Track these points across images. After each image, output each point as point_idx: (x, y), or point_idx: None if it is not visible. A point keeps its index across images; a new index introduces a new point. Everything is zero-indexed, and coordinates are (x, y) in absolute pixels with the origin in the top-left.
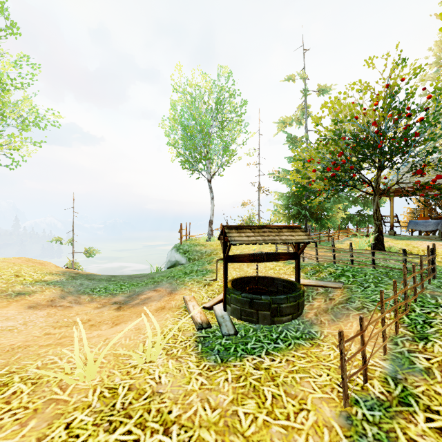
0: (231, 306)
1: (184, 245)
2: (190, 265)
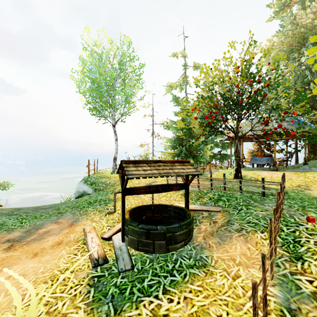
0: (129, 237)
1: (91, 178)
2: (95, 195)
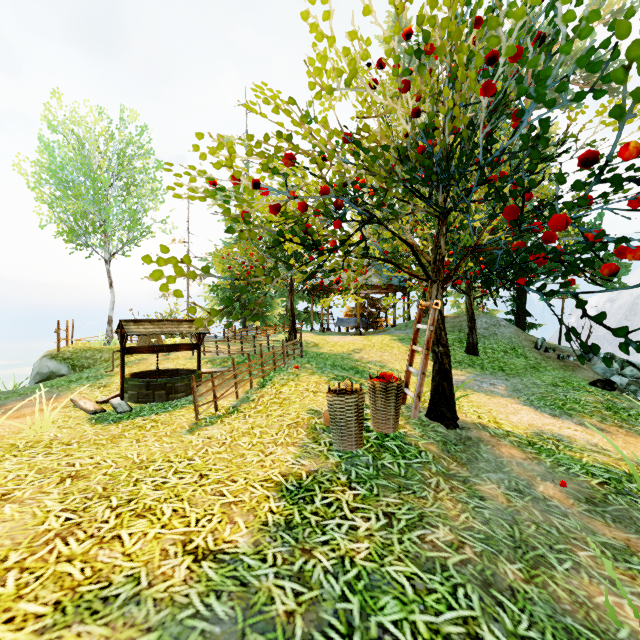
0: (129, 393)
1: (64, 351)
2: (76, 374)
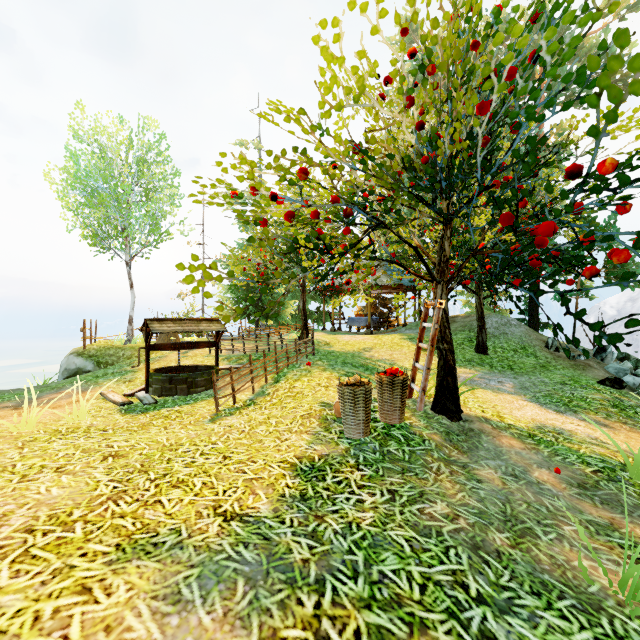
0: (153, 387)
1: (89, 349)
2: (102, 370)
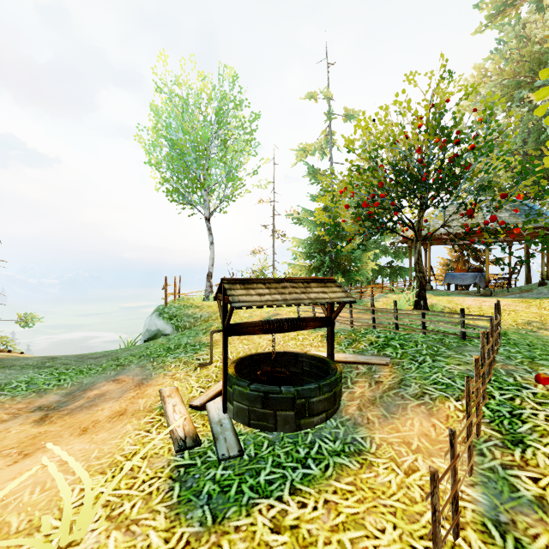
0: (234, 405)
1: (170, 307)
2: (177, 336)
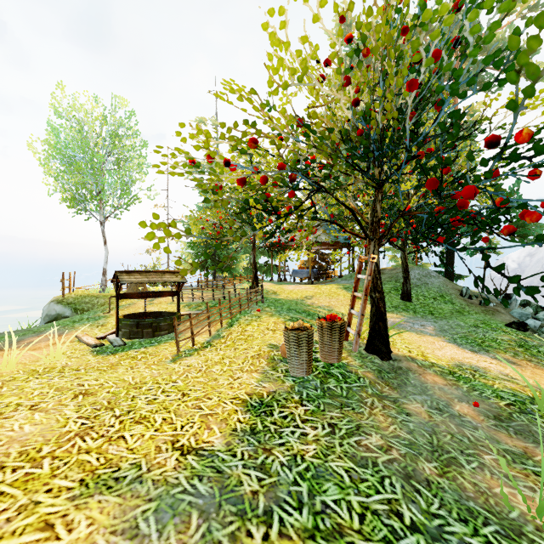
0: (122, 331)
1: (68, 297)
2: (78, 316)
